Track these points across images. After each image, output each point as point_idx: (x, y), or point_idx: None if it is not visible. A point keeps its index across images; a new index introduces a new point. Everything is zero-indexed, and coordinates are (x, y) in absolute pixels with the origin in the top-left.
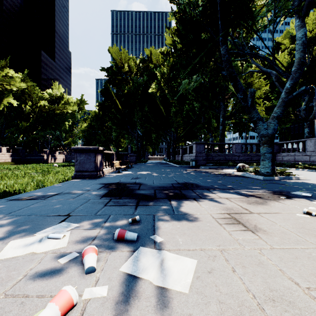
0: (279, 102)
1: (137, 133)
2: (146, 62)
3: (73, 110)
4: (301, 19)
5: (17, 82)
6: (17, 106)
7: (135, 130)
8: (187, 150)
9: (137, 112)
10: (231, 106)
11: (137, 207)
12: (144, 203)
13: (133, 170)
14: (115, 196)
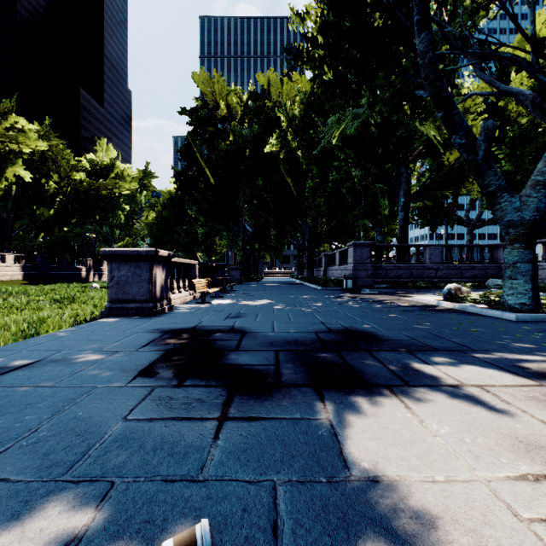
0: None
1: (243, 227)
2: (260, 100)
3: (132, 189)
4: None
5: (31, 139)
6: (33, 182)
7: (239, 222)
8: (337, 258)
9: (243, 190)
10: (416, 178)
11: (220, 428)
12: (246, 407)
13: (234, 297)
14: (170, 376)
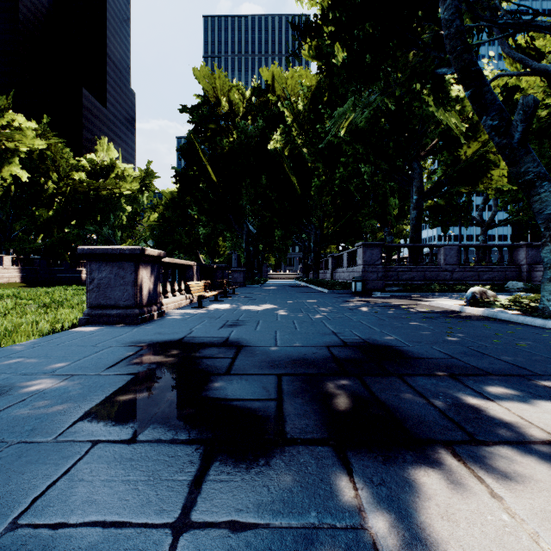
0: None
1: (247, 228)
2: (264, 96)
3: (133, 190)
4: None
5: (28, 137)
6: (31, 182)
7: (242, 222)
8: (344, 260)
9: (246, 189)
10: (427, 176)
11: None
12: (227, 493)
13: (234, 301)
14: (124, 420)
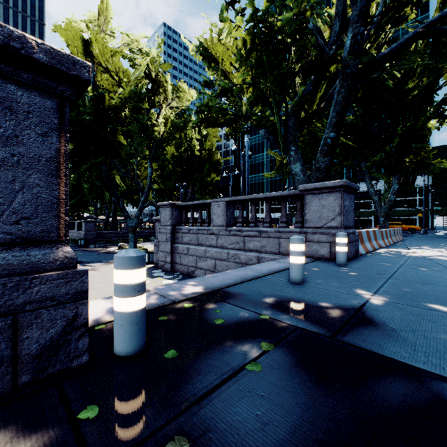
0: (139, 207)
1: None
2: None
3: None
4: (151, 162)
5: None
6: None
7: None
8: (76, 226)
9: None
10: None
11: None
12: None
13: None
14: None
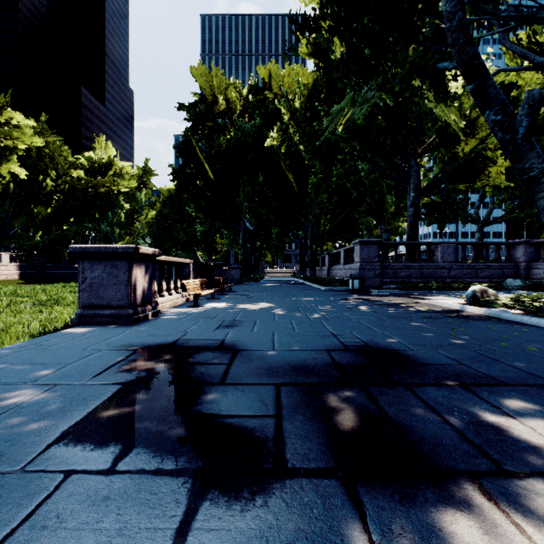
0: None
1: (244, 225)
2: (260, 93)
3: (131, 187)
4: None
5: (26, 134)
6: (30, 179)
7: (239, 219)
8: (341, 257)
9: (243, 187)
10: (423, 173)
11: None
12: None
13: (231, 299)
14: (104, 444)
